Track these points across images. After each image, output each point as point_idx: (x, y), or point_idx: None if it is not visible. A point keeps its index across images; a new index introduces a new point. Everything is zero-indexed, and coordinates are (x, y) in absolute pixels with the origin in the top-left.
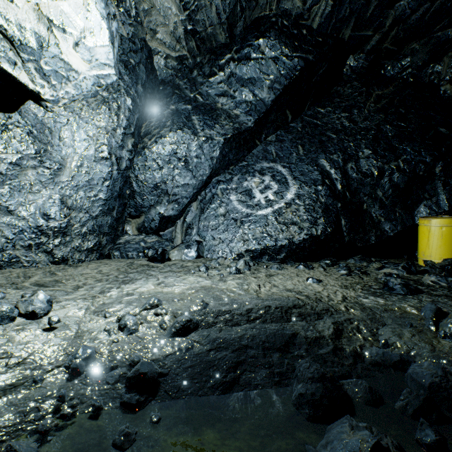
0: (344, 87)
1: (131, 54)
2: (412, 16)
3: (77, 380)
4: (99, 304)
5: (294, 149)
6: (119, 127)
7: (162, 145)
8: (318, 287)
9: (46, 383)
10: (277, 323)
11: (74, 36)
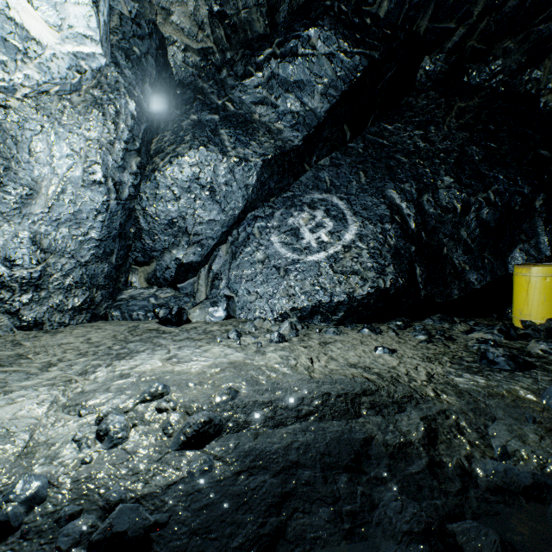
0: (417, 97)
1: (135, 41)
2: (509, 2)
3: (5, 543)
4: (75, 392)
5: (354, 176)
6: (117, 140)
7: (178, 166)
8: (391, 360)
9: None
10: (341, 420)
11: None
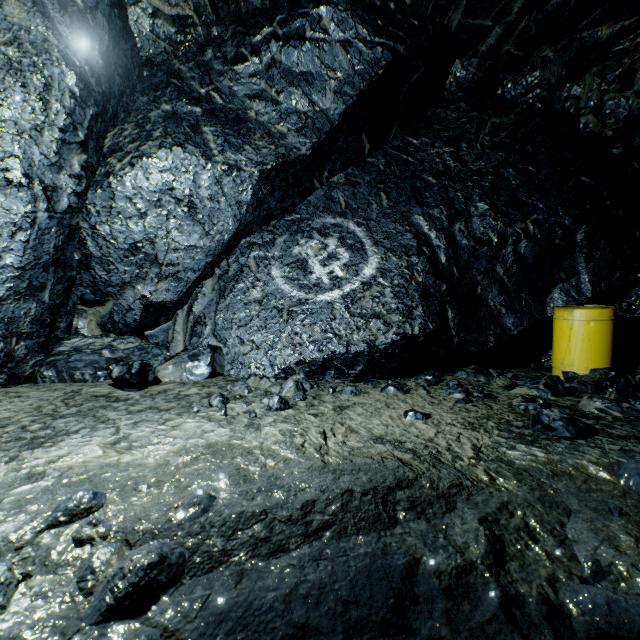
0: (446, 109)
1: None
2: None
3: None
4: None
5: (375, 197)
6: (48, 125)
7: (143, 171)
8: (426, 429)
9: None
10: (370, 532)
11: None
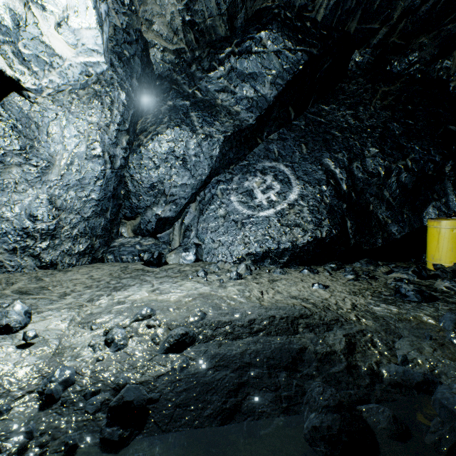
0: (349, 83)
1: (125, 46)
2: (422, 7)
3: (51, 409)
4: (86, 313)
5: (297, 148)
6: (112, 123)
7: (158, 142)
8: (324, 294)
9: (14, 413)
10: (283, 335)
11: (56, 15)
